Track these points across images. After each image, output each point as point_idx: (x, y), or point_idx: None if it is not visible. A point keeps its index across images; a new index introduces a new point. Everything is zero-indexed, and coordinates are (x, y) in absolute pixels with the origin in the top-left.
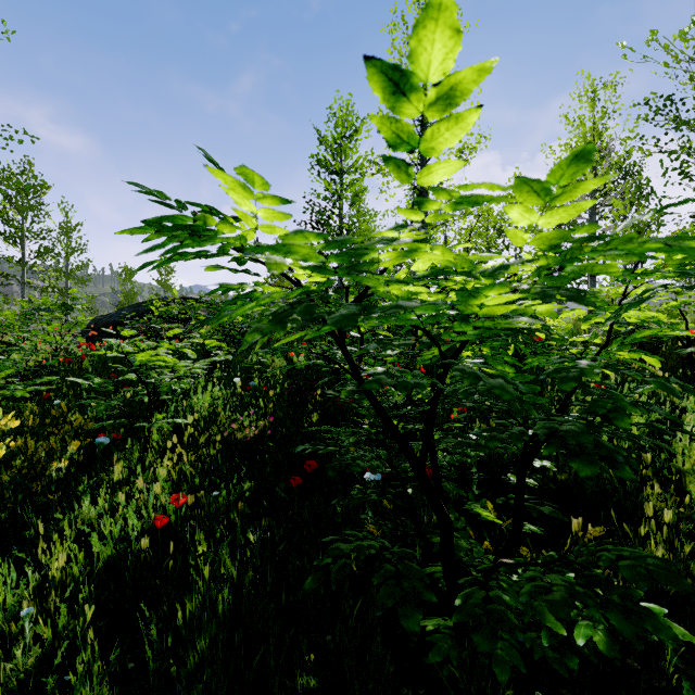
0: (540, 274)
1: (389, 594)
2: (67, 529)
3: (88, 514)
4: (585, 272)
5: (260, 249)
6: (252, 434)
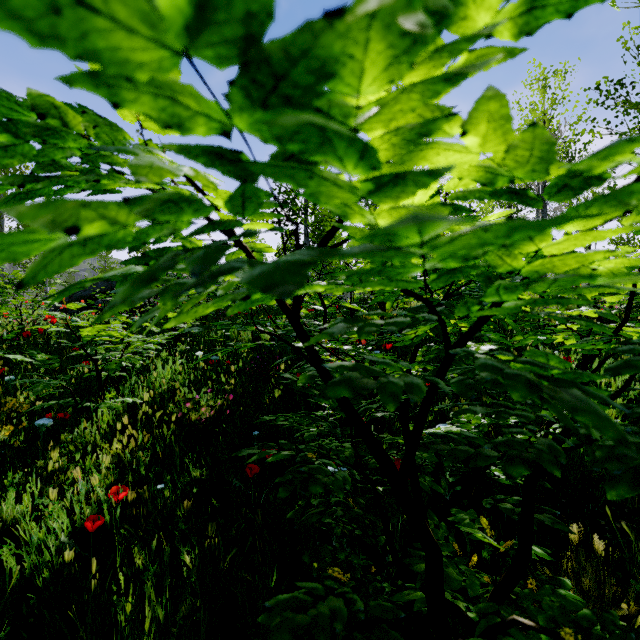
0: None
1: None
2: None
3: (12, 512)
4: None
5: None
6: (208, 415)
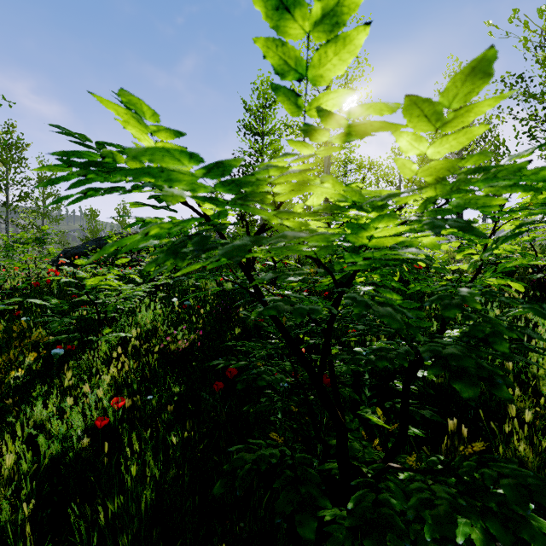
0: (426, 207)
1: (288, 501)
2: (19, 430)
3: (40, 416)
4: (470, 205)
5: (133, 173)
6: (184, 346)
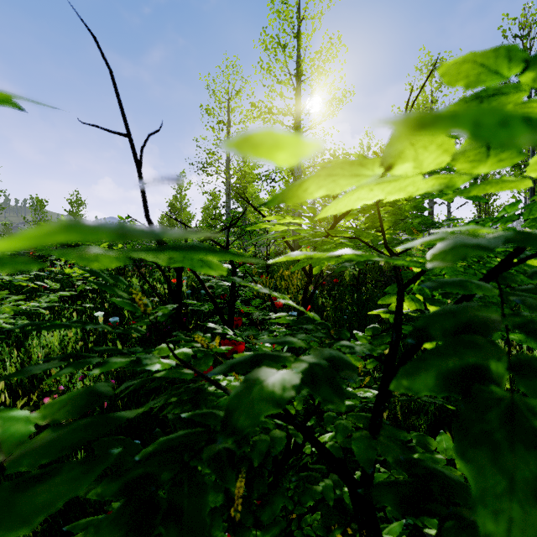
0: None
1: None
2: None
3: None
4: None
5: None
6: None
